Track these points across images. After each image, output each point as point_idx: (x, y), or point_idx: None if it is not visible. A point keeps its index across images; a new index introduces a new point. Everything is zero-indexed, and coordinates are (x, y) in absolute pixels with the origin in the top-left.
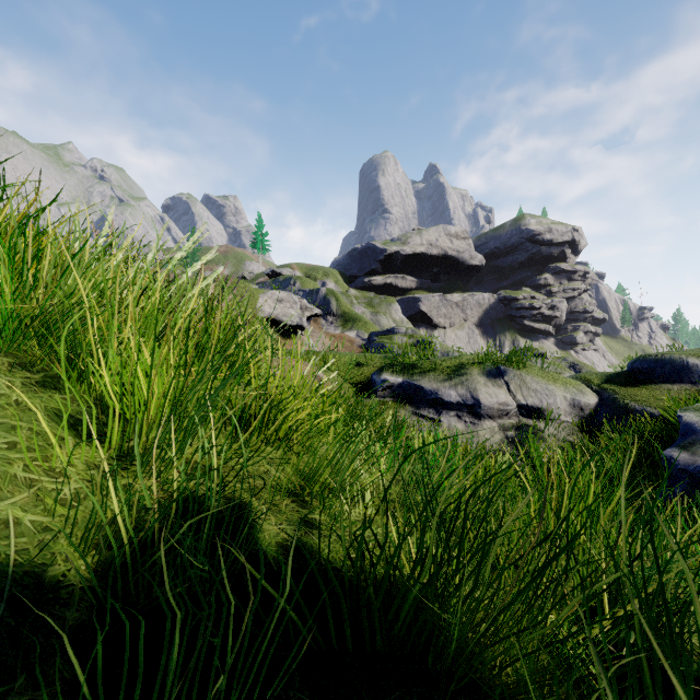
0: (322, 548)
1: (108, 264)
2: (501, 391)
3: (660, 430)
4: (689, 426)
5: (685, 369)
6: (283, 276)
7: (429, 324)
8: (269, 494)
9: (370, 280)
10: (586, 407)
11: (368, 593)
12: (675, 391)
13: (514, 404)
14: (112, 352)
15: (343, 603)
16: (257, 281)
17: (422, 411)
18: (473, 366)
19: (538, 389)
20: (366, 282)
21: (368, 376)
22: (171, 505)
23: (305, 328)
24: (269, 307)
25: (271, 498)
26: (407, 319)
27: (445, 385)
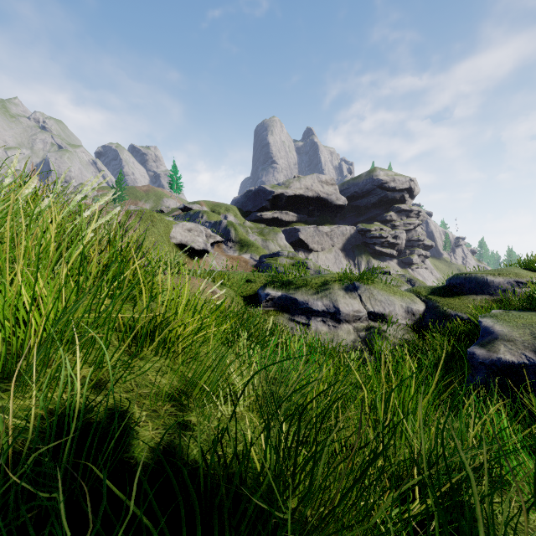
0: (191, 449)
1: (8, 203)
2: (355, 301)
3: (467, 330)
4: (486, 329)
5: (485, 284)
6: (193, 210)
7: (306, 248)
8: (150, 402)
9: (261, 215)
10: (417, 313)
11: (219, 495)
12: (478, 300)
13: (365, 311)
14: (6, 282)
15: (197, 506)
16: (173, 214)
17: (296, 318)
18: (334, 283)
19: (382, 300)
20: (259, 216)
21: (255, 291)
22: (45, 424)
23: (209, 252)
24: (180, 235)
25: (153, 404)
26: (289, 245)
27: (314, 297)
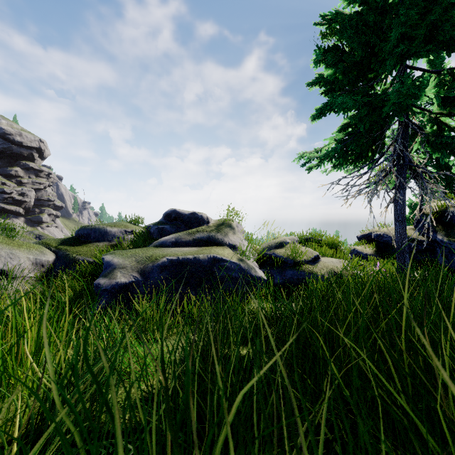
0: None
1: None
2: None
3: (93, 270)
4: (108, 263)
5: (106, 233)
6: None
7: None
8: None
9: None
10: (47, 263)
11: None
12: (101, 246)
13: None
14: None
15: None
16: None
17: None
18: None
19: (3, 254)
20: None
21: None
22: None
23: None
24: None
25: None
26: None
27: None
